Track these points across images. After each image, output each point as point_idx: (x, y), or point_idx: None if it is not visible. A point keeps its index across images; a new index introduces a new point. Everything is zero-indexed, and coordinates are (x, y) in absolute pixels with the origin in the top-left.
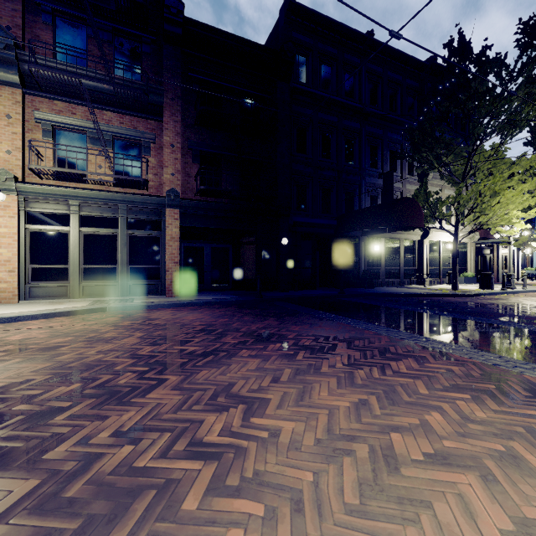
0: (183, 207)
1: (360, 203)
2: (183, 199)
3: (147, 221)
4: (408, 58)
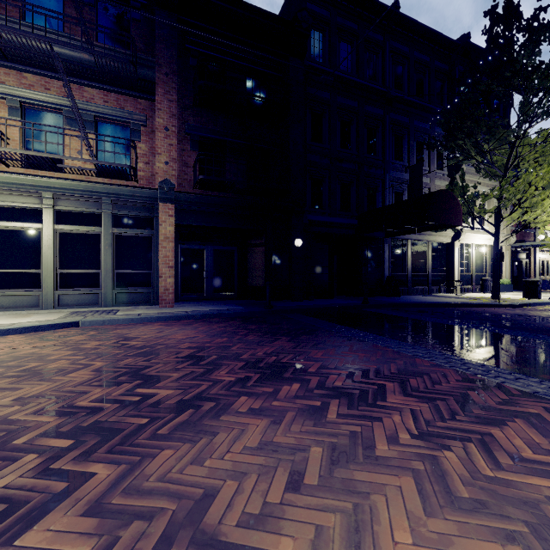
0: (179, 201)
1: (384, 200)
2: (179, 192)
3: (137, 218)
4: (437, 36)
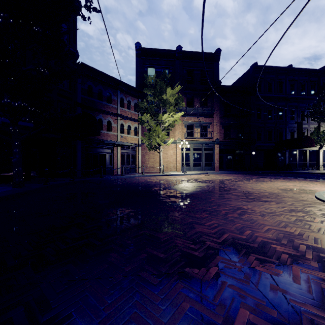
0: (220, 143)
1: (285, 135)
2: (220, 141)
3: (209, 148)
4: (310, 70)
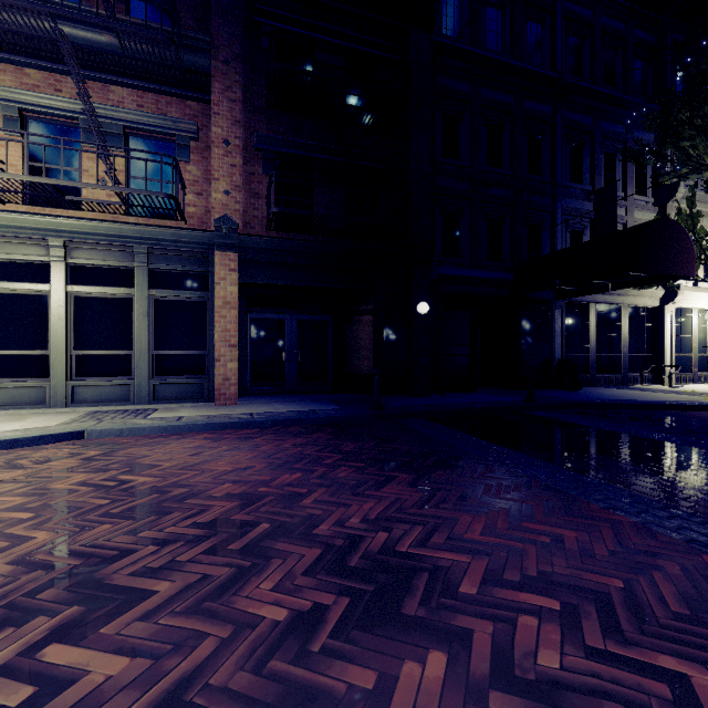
0: (246, 249)
1: (553, 242)
2: (245, 235)
3: (185, 274)
4: None
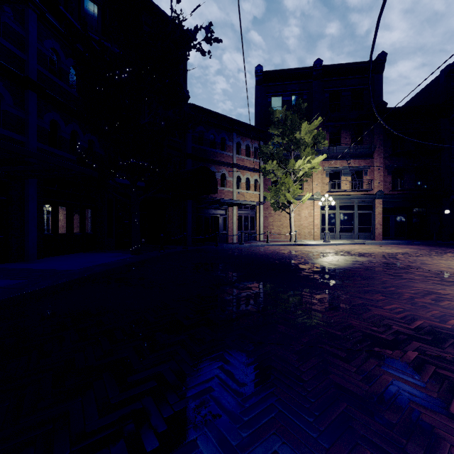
0: (384, 198)
1: None
2: (385, 194)
3: (365, 206)
4: None
